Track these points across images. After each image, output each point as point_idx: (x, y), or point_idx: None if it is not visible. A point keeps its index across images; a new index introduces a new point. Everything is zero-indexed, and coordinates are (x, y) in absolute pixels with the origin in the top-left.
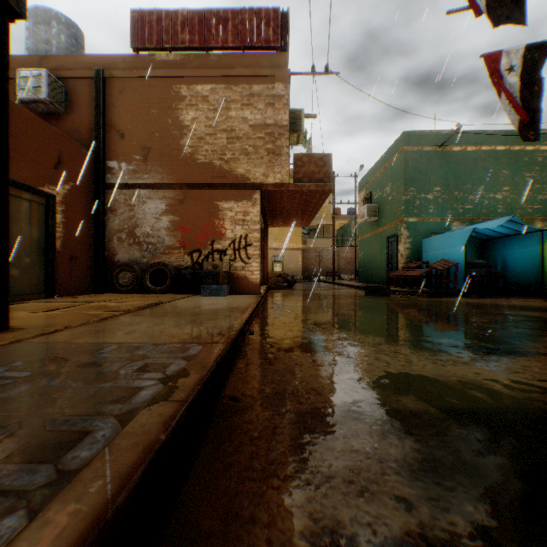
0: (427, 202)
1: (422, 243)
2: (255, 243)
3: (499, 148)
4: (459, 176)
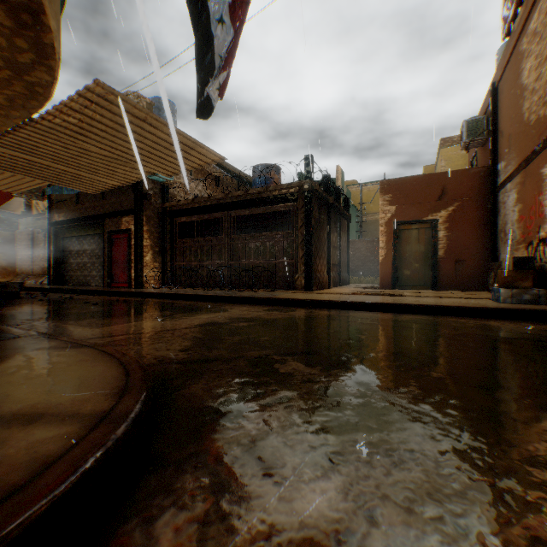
0: None
1: None
2: None
3: None
4: None
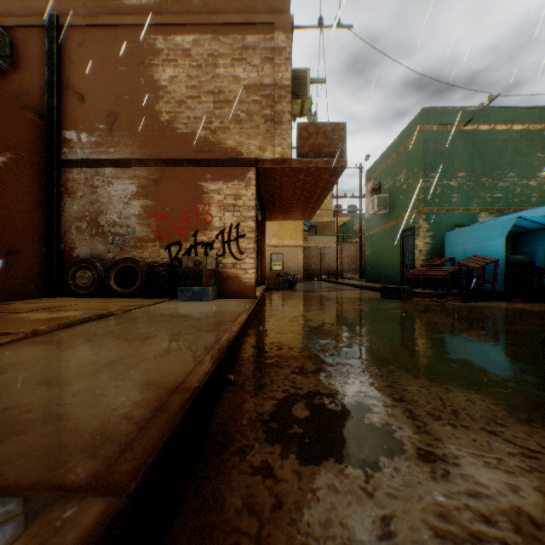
0: (450, 189)
1: (445, 236)
2: (248, 233)
3: (533, 127)
4: (487, 160)
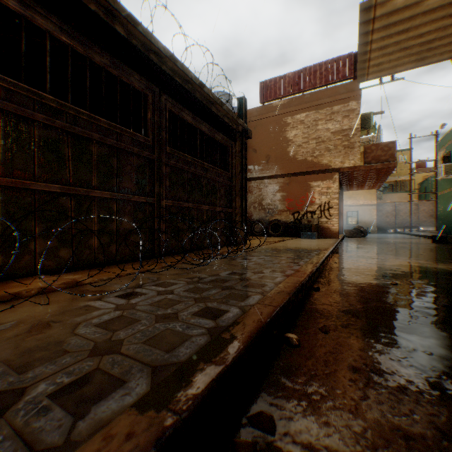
0: None
1: None
2: (334, 206)
3: None
4: None
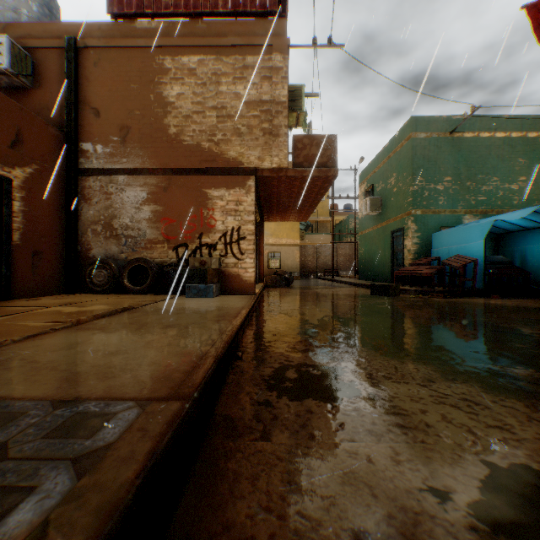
0: (437, 193)
1: (432, 237)
2: (249, 236)
3: (515, 134)
4: (471, 165)
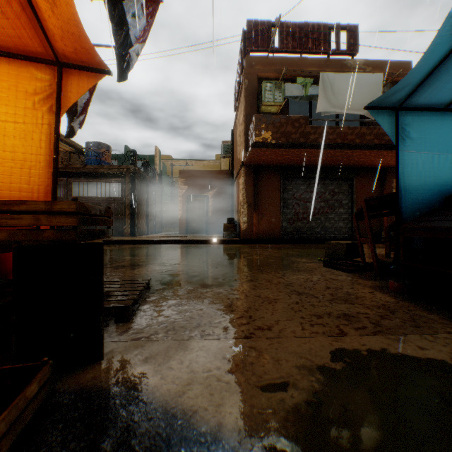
0: None
1: None
2: (242, 204)
3: None
4: None
